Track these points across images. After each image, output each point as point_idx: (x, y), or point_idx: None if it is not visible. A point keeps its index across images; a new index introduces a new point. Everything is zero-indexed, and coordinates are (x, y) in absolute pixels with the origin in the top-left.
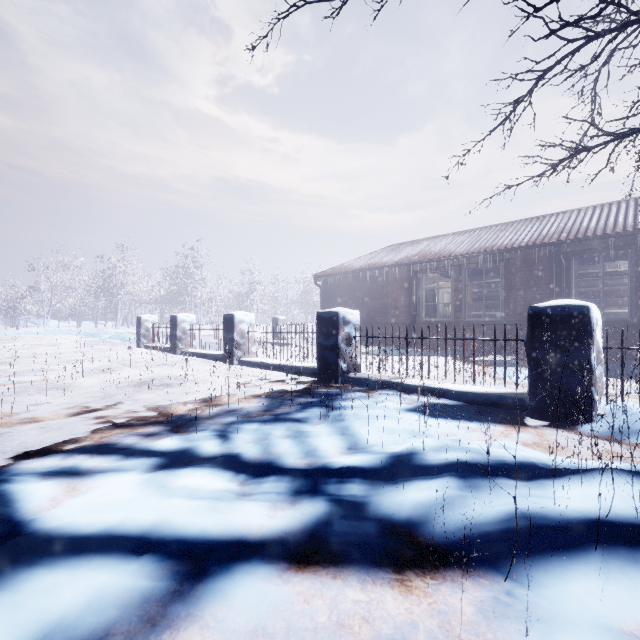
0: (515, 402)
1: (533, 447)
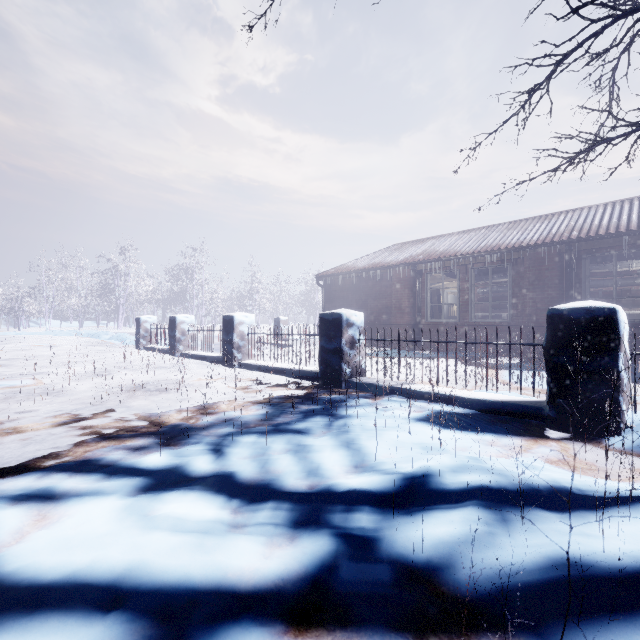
0: (533, 411)
1: (559, 465)
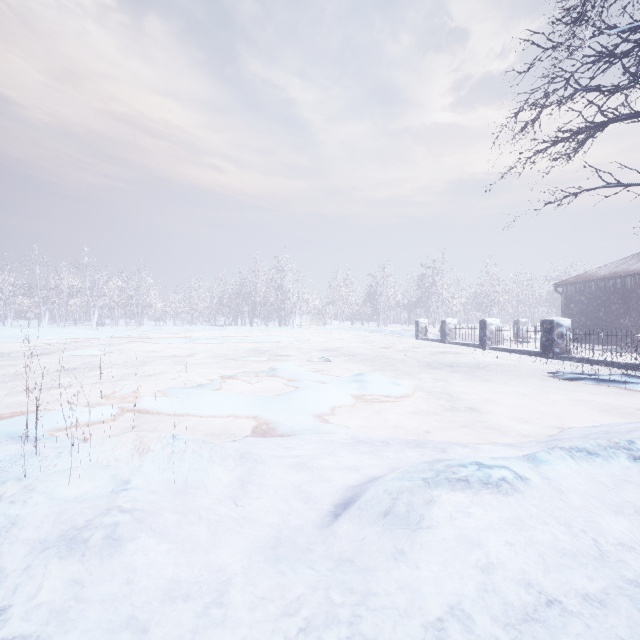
0: None
1: None
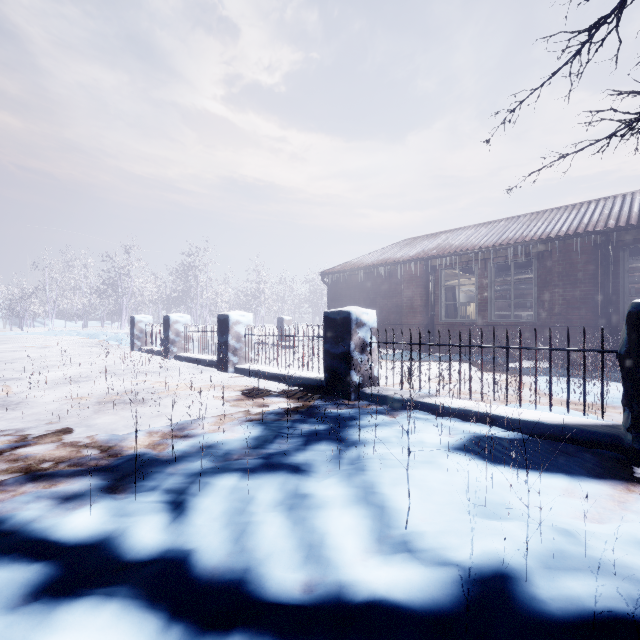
0: (606, 440)
1: None
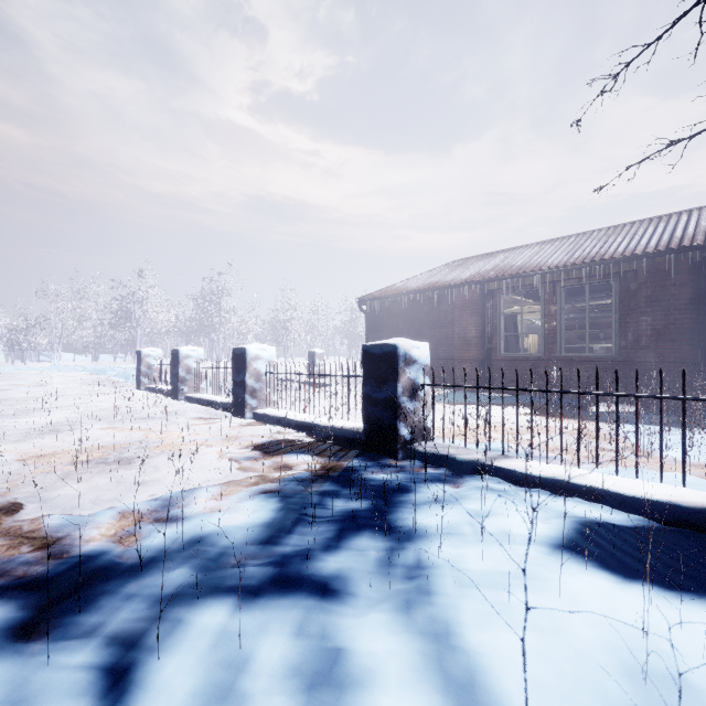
0: None
1: None
